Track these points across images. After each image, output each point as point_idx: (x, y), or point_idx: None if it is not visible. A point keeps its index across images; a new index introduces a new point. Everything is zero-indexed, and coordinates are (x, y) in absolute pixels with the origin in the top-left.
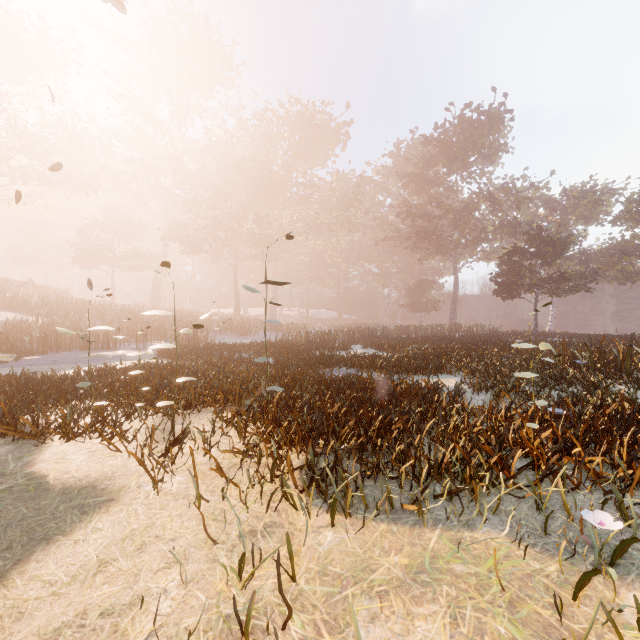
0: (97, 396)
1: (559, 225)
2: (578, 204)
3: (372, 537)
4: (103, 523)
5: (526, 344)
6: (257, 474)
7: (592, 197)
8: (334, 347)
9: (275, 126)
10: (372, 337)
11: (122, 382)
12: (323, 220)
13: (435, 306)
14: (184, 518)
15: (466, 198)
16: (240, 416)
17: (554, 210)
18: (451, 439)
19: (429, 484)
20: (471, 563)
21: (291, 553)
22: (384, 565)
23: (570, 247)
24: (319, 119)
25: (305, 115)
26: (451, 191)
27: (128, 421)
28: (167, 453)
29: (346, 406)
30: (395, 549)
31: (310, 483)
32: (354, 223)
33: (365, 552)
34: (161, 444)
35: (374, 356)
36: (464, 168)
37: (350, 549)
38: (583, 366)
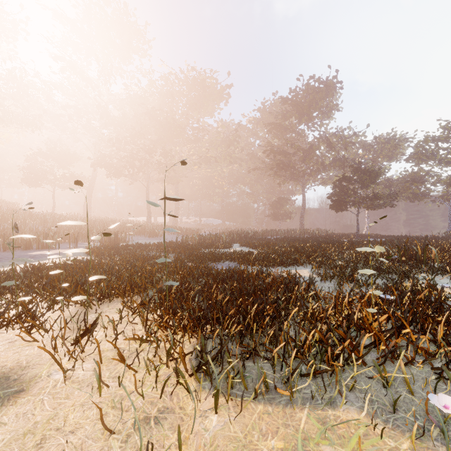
0: (24, 291)
1: (373, 161)
2: (384, 147)
3: (251, 419)
4: (8, 416)
5: (367, 248)
6: (153, 362)
7: (393, 143)
8: (219, 246)
9: (177, 86)
10: (246, 238)
11: (48, 278)
12: (211, 154)
13: (289, 216)
14: (86, 407)
15: (310, 141)
16: (144, 305)
17: (369, 151)
18: (310, 322)
19: (297, 367)
20: (337, 444)
21: (179, 448)
22: (263, 450)
23: (380, 176)
24: (209, 82)
25: (198, 79)
26: (300, 136)
27: (50, 311)
28: (78, 342)
29: (228, 296)
30: (271, 432)
31: (198, 368)
32: (233, 157)
33: (246, 436)
34: (75, 332)
35: (248, 253)
36: (309, 120)
37: (232, 434)
38: (394, 259)
